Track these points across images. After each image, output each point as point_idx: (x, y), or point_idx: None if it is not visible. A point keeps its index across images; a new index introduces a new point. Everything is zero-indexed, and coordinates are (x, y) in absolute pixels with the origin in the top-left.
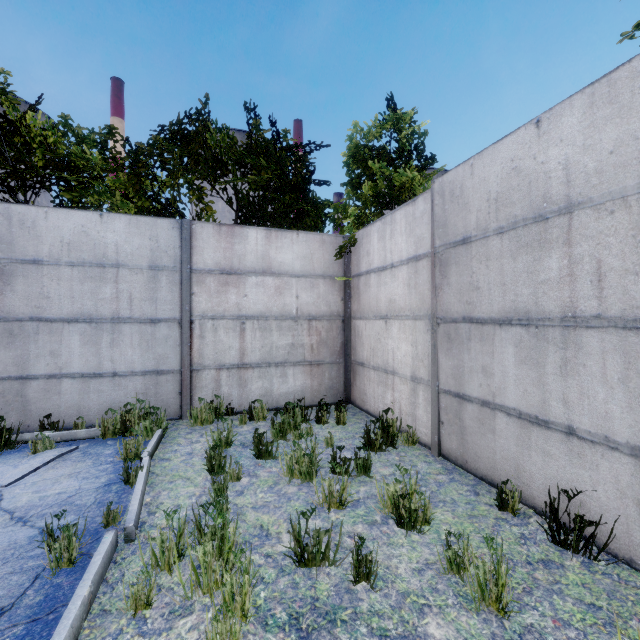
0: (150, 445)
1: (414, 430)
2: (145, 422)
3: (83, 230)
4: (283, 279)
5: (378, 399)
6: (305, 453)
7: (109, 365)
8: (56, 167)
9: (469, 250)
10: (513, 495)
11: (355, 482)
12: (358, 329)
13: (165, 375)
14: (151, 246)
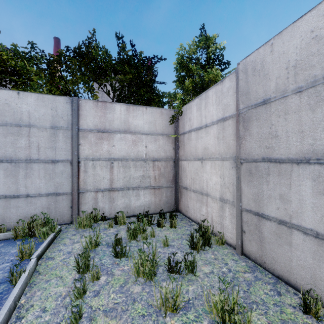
0: (41, 247)
1: (223, 235)
2: (42, 229)
3: (6, 102)
4: (137, 136)
5: (196, 211)
6: (147, 259)
7: (24, 190)
8: (9, 74)
9: (269, 108)
10: (309, 296)
11: (185, 281)
12: (183, 166)
13: (61, 196)
14: (52, 114)
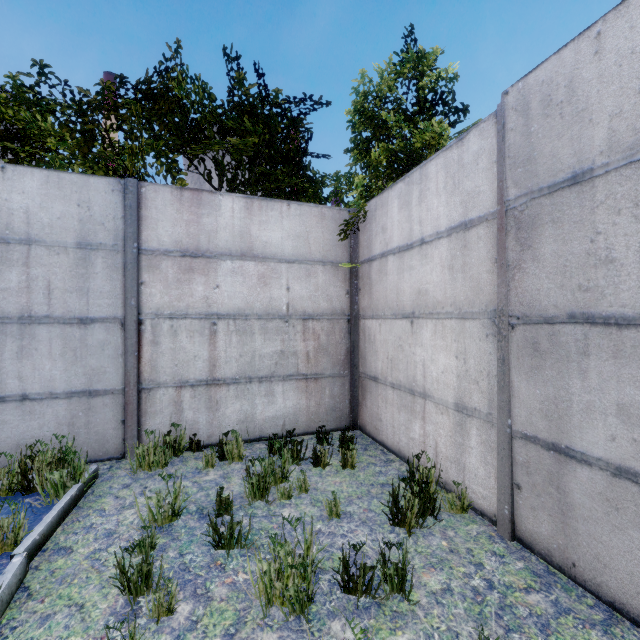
0: (43, 523)
1: (464, 489)
2: (52, 475)
3: None
4: (269, 265)
5: (399, 429)
6: (293, 561)
7: (15, 384)
8: (2, 136)
9: (588, 193)
10: None
11: (384, 616)
12: (369, 332)
13: (101, 397)
14: (80, 215)
